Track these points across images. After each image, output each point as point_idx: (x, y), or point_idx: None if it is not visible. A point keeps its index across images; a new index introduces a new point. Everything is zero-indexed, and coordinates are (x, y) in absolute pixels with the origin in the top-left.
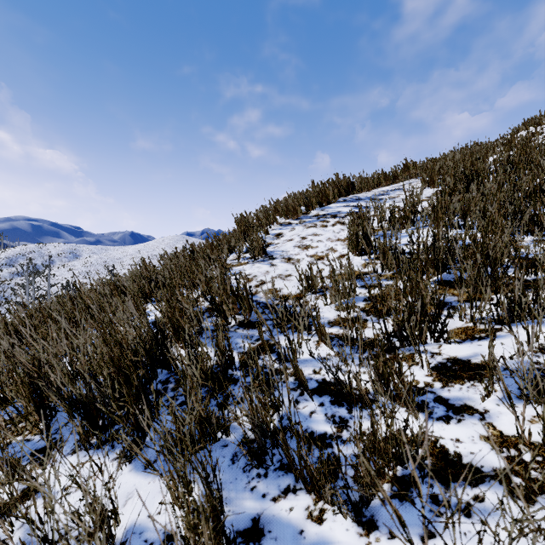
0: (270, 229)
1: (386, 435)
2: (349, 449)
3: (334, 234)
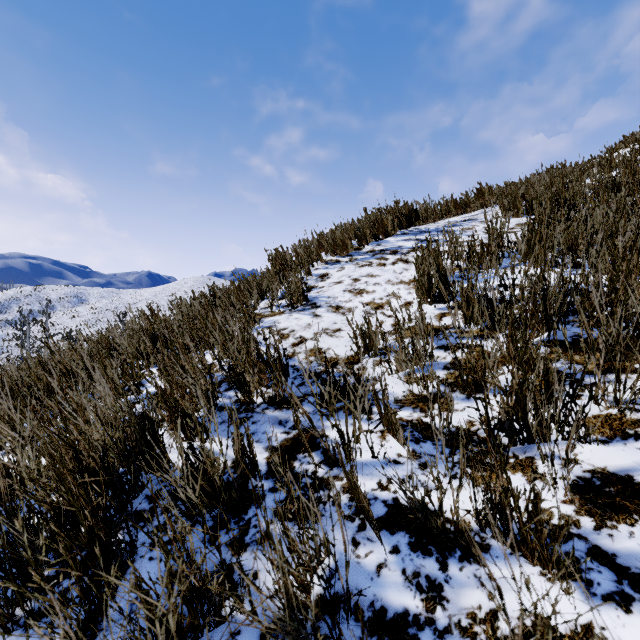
0: (312, 268)
1: None
2: None
3: (395, 275)
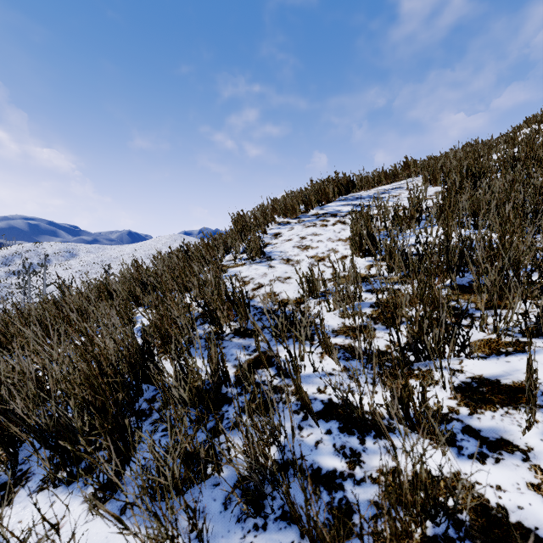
0: (268, 228)
1: (413, 485)
2: (364, 492)
3: (334, 234)
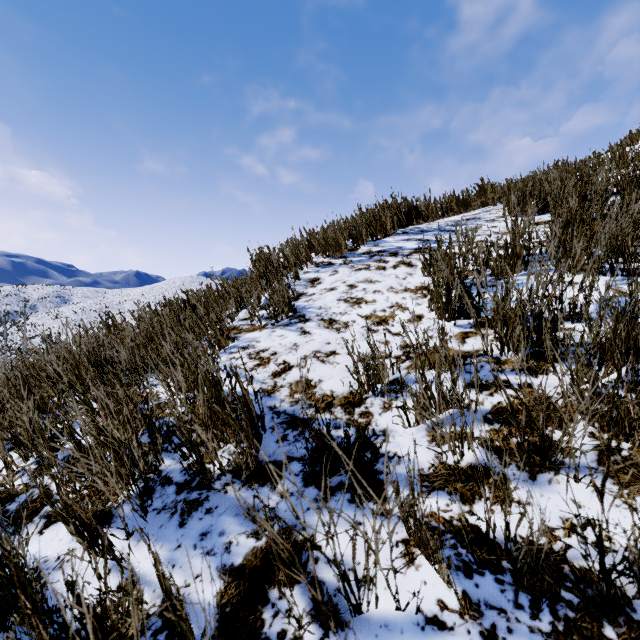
0: (301, 272)
1: None
2: None
3: (398, 281)
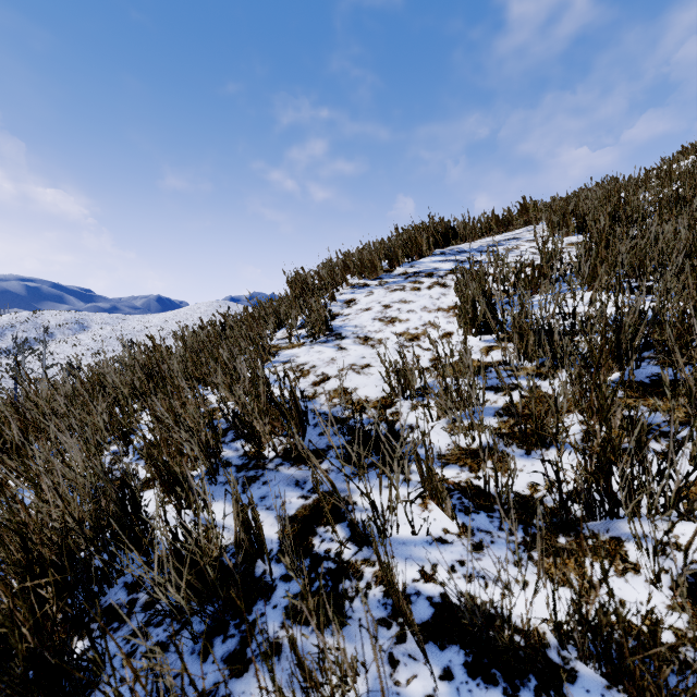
0: (337, 293)
1: None
2: None
3: (431, 301)
